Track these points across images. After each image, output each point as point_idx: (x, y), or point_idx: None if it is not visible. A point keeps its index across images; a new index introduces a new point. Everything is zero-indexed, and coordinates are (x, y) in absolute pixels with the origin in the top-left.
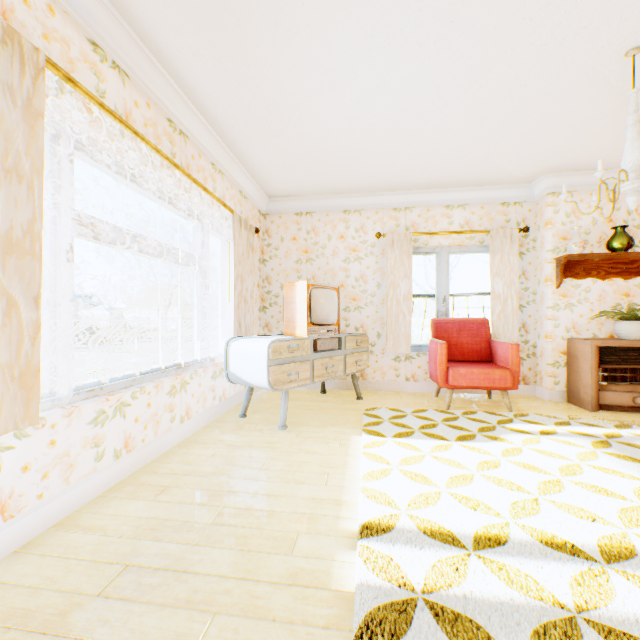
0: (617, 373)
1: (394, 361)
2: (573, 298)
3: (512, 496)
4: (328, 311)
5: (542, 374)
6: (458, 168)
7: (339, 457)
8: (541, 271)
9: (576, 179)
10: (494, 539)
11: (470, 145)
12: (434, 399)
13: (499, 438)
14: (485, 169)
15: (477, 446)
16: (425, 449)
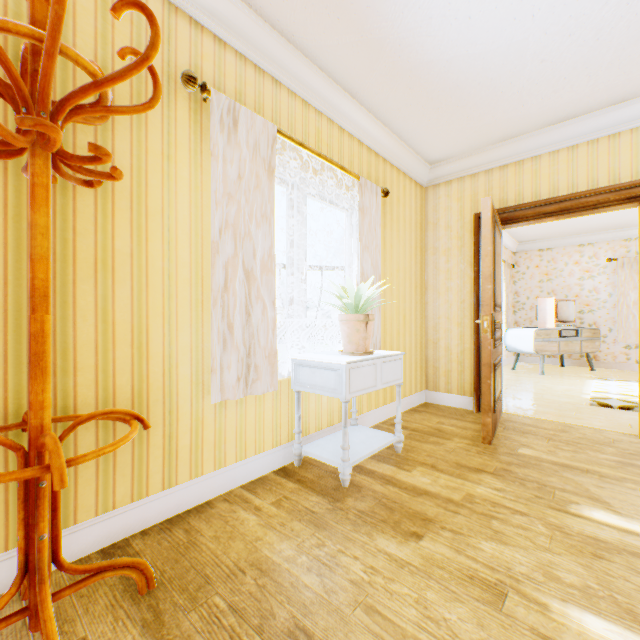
0: None
1: (624, 348)
2: None
3: None
4: (568, 314)
5: None
6: None
7: (579, 383)
8: None
9: None
10: None
11: None
12: None
13: None
14: None
15: None
16: (635, 385)
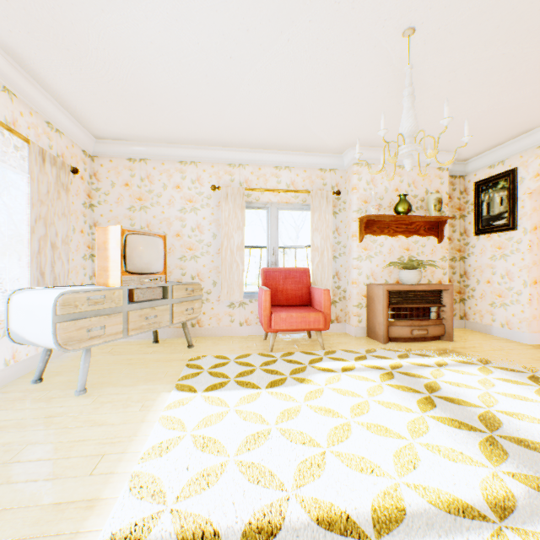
0: (401, 311)
1: (229, 307)
2: (372, 251)
3: (302, 453)
4: (150, 259)
5: (350, 314)
6: (282, 130)
7: (131, 426)
8: (349, 228)
9: (374, 154)
10: (267, 529)
11: (289, 107)
12: (263, 342)
13: (307, 379)
14: (305, 135)
15: (285, 391)
16: (233, 402)
